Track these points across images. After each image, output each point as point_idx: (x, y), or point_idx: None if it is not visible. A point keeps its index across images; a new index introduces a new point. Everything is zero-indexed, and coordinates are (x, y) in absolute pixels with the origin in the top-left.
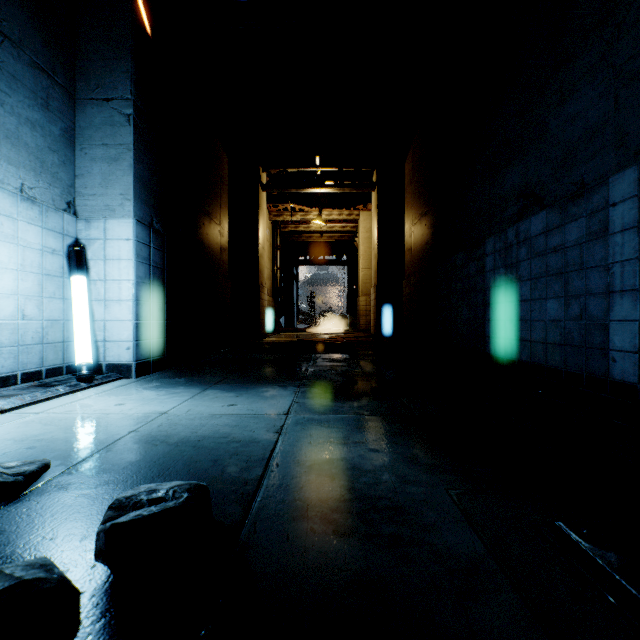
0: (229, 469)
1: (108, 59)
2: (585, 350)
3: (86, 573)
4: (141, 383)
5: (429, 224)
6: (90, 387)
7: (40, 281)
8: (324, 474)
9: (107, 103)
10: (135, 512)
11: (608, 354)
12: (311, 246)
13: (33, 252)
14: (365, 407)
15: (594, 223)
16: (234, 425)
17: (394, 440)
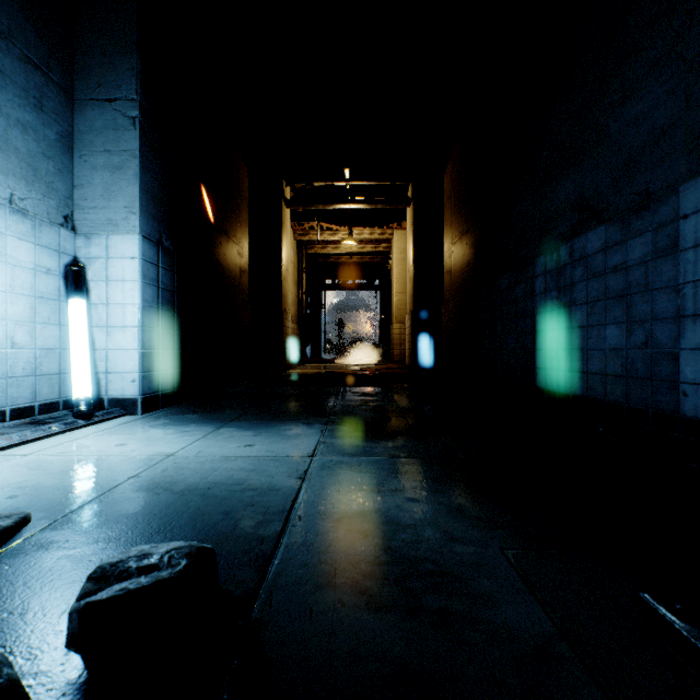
0: (242, 523)
1: (111, 54)
2: (651, 383)
3: (57, 662)
4: (147, 420)
5: (471, 243)
6: (89, 425)
7: (32, 305)
8: (355, 530)
9: (110, 104)
10: (120, 585)
11: (678, 387)
12: (340, 269)
13: (24, 272)
14: (401, 448)
15: (661, 238)
16: (251, 469)
17: (436, 487)
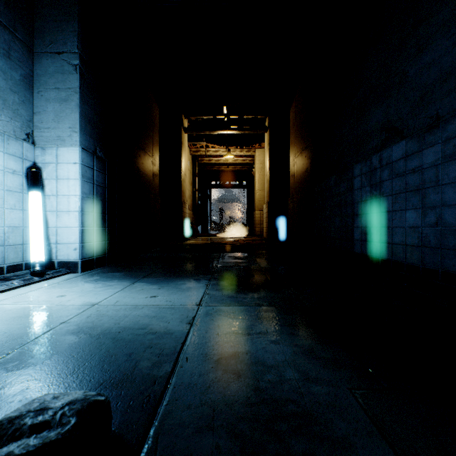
0: (141, 364)
1: (59, 21)
2: (440, 251)
3: None
4: (84, 277)
5: (308, 156)
6: (42, 280)
7: (2, 195)
8: (230, 370)
9: (59, 56)
10: (8, 447)
11: None
12: (220, 174)
13: None
14: (264, 298)
15: (449, 148)
16: (153, 316)
17: (292, 331)
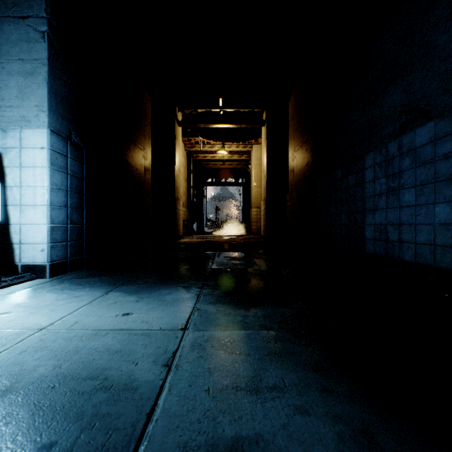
0: None
1: None
2: None
3: None
4: (51, 284)
5: (309, 148)
6: None
7: None
8: None
9: (23, 21)
10: None
11: None
12: (216, 171)
13: None
14: (271, 316)
15: None
16: (116, 350)
17: (323, 382)
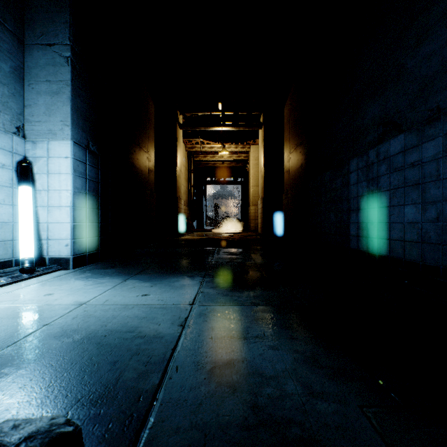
0: (126, 375)
1: (51, 12)
2: (442, 247)
3: None
4: (75, 274)
5: (303, 151)
6: (31, 277)
7: None
8: (225, 382)
9: (50, 47)
10: None
11: None
12: (215, 170)
13: None
14: (260, 297)
15: None
16: (143, 317)
17: (291, 334)
